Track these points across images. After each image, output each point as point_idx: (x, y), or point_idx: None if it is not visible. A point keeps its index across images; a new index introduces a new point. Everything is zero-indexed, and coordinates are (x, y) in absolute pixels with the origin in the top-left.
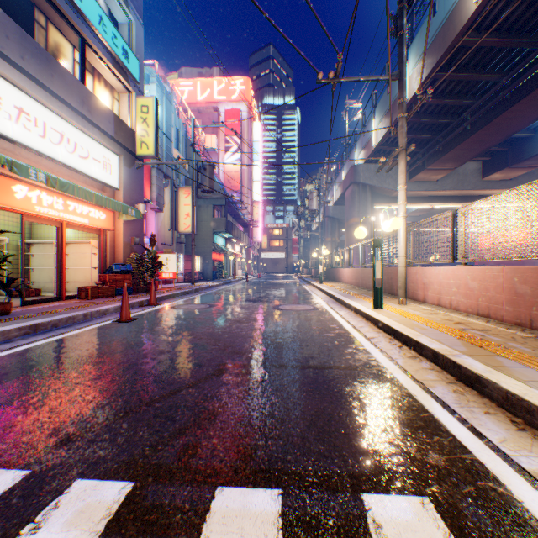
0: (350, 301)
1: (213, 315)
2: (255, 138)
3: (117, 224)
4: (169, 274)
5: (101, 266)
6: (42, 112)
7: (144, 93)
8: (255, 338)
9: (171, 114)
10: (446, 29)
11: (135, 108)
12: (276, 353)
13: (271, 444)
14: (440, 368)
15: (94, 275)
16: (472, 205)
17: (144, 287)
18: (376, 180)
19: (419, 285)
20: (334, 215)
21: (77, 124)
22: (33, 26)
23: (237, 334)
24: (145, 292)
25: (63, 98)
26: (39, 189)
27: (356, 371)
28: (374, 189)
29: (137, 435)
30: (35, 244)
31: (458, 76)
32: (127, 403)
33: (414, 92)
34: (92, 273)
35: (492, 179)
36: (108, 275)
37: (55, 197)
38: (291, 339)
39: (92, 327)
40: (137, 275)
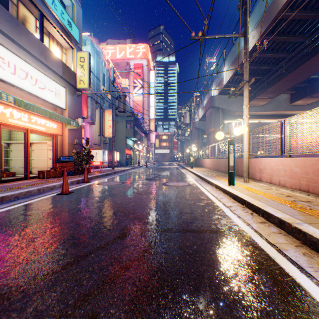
0: (212, 180)
1: (124, 189)
2: (151, 80)
3: (64, 131)
4: (98, 162)
5: (54, 158)
6: (13, 58)
7: (82, 50)
8: (150, 206)
9: (100, 64)
10: (272, 8)
11: (76, 59)
12: (165, 219)
13: (161, 315)
14: (286, 232)
15: (50, 163)
16: (296, 116)
17: (81, 171)
18: (225, 105)
19: (257, 170)
20: (199, 127)
21: (37, 67)
22: (8, 3)
23: (138, 204)
24: (82, 173)
25: (27, 50)
26: (12, 108)
27: (224, 235)
28: (224, 111)
29: (45, 304)
30: (13, 143)
31: (278, 38)
32: (47, 265)
33: (250, 49)
34: (49, 162)
35: (296, 104)
36: (58, 163)
37: (23, 113)
38: (175, 207)
39: (42, 198)
40: (77, 163)
